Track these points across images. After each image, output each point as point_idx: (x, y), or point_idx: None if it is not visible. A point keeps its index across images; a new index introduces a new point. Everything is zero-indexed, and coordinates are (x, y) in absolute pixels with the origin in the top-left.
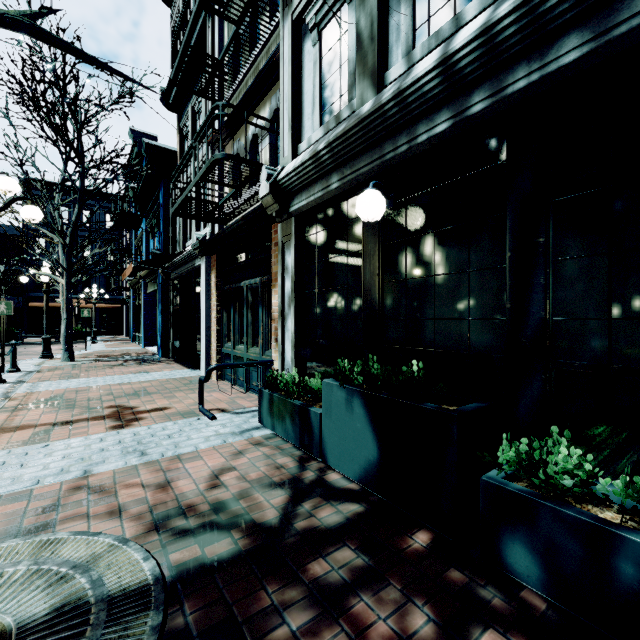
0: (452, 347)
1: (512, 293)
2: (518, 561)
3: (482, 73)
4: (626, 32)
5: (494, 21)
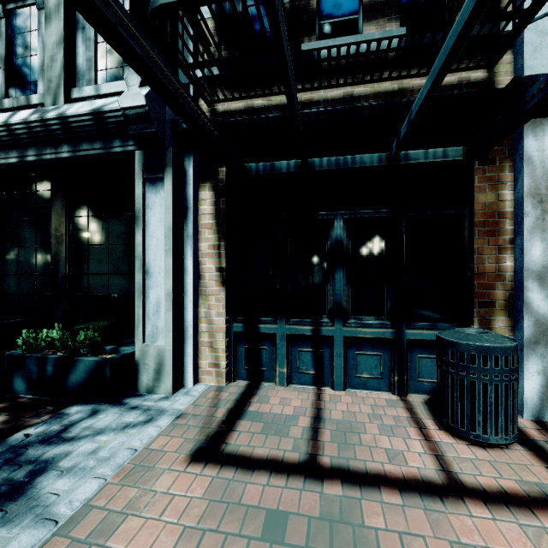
0: (28, 290)
1: (53, 260)
2: (19, 386)
3: (31, 141)
4: (81, 155)
5: (29, 121)
